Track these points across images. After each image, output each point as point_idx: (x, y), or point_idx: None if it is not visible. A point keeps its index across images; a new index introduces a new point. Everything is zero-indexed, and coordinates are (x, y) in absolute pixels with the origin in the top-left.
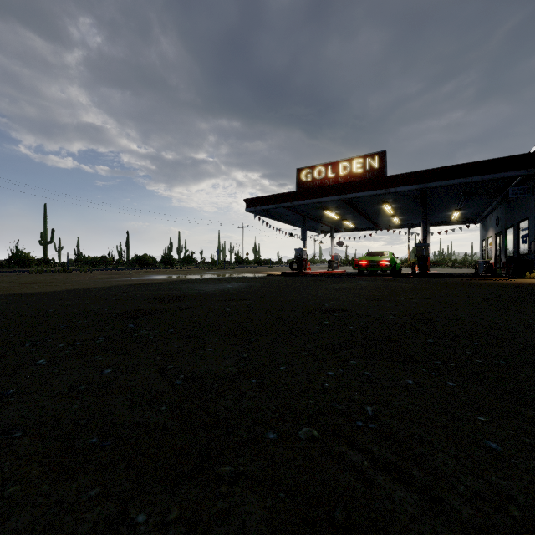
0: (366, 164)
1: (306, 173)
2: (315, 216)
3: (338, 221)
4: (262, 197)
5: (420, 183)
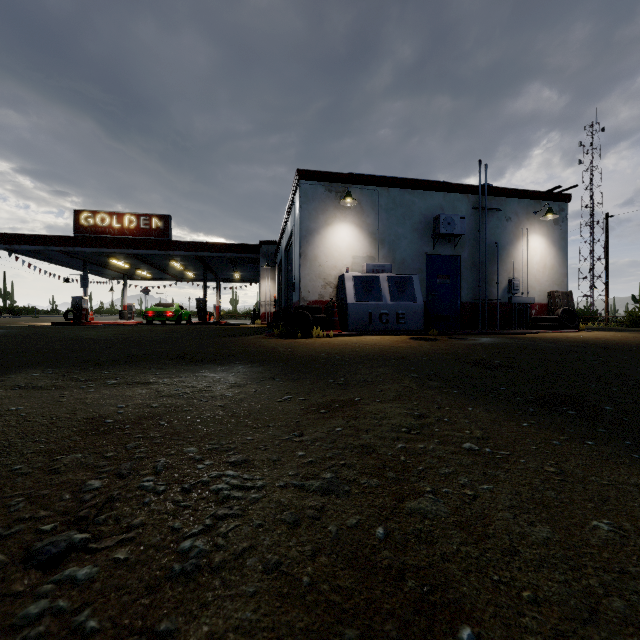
0: (153, 223)
1: (86, 216)
2: (101, 261)
3: (131, 269)
4: (22, 235)
5: (193, 251)
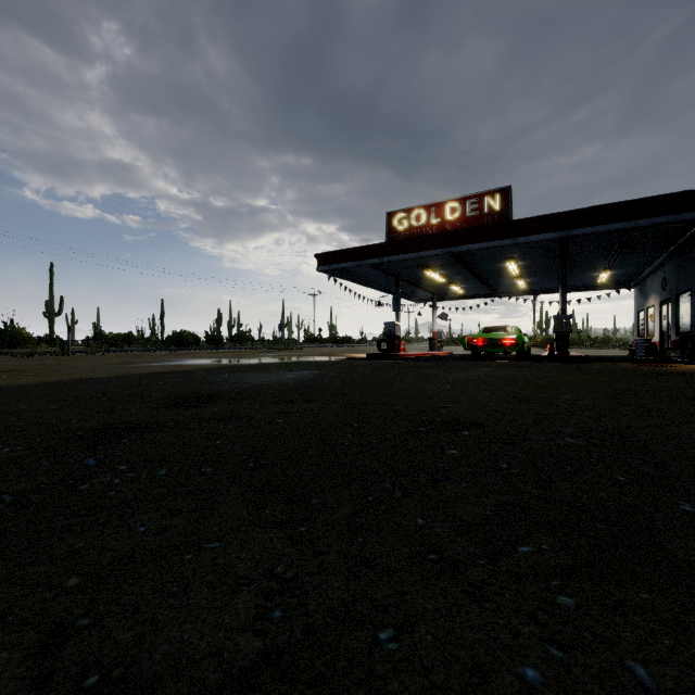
0: (483, 205)
1: (400, 218)
2: (412, 277)
3: (442, 286)
4: (339, 251)
5: (562, 230)
